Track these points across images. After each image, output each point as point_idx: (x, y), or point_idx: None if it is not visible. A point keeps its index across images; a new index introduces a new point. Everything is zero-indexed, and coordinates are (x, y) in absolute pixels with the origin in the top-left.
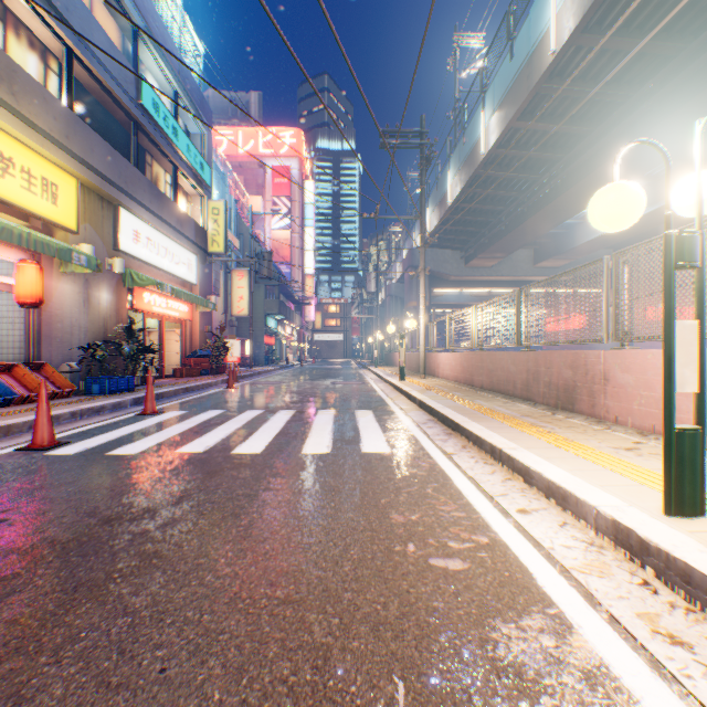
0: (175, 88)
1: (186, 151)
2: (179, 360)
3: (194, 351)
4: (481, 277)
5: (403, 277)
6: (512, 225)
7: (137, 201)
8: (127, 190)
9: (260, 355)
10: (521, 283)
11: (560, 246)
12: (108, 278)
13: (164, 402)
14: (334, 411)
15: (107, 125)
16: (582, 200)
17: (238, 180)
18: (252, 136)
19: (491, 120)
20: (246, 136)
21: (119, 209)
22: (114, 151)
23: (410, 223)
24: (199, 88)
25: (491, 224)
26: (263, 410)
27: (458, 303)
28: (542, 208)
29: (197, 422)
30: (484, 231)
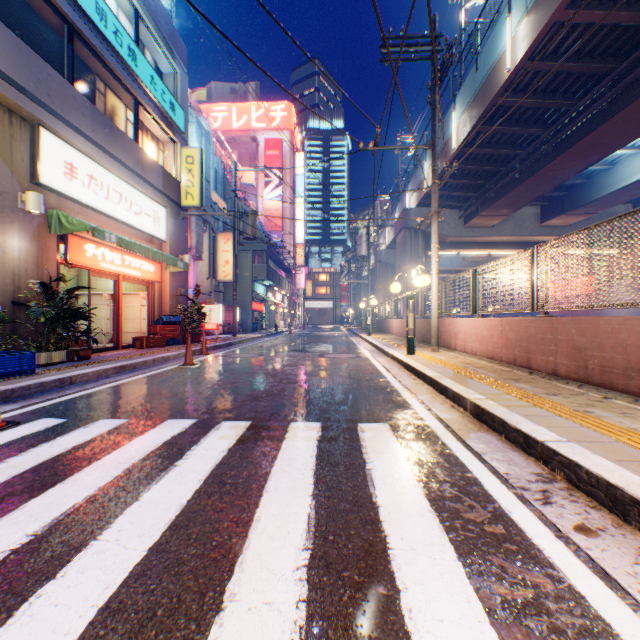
0: (134, 6)
1: (148, 83)
2: (145, 328)
3: (160, 317)
4: (481, 238)
5: (394, 243)
6: (528, 171)
7: (69, 124)
8: (51, 106)
9: (248, 321)
10: (525, 244)
11: (577, 199)
12: (22, 220)
13: (60, 394)
14: (318, 427)
15: (28, 24)
16: (634, 127)
17: (230, 151)
18: (245, 111)
19: (521, 24)
20: (240, 111)
21: (39, 129)
22: (25, 48)
23: (402, 185)
24: (168, 17)
25: (499, 174)
26: (192, 420)
27: (450, 268)
28: (577, 142)
29: (15, 470)
30: (490, 183)
